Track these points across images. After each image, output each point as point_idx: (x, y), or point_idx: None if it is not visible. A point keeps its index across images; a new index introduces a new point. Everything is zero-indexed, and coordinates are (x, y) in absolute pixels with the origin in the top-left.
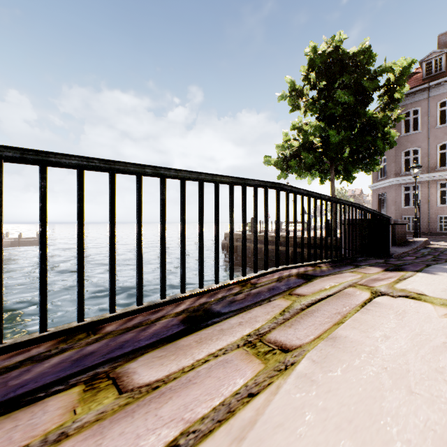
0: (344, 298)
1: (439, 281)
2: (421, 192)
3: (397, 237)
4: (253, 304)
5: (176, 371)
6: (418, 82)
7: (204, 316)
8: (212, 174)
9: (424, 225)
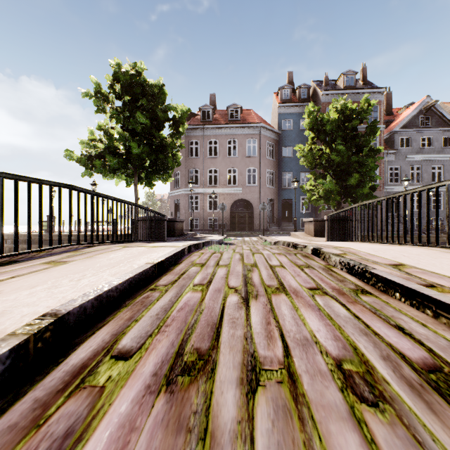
0: (107, 249)
1: (165, 243)
2: (200, 201)
3: (177, 230)
4: (48, 256)
5: (2, 272)
6: (199, 122)
7: (11, 262)
8: (13, 174)
9: (201, 224)
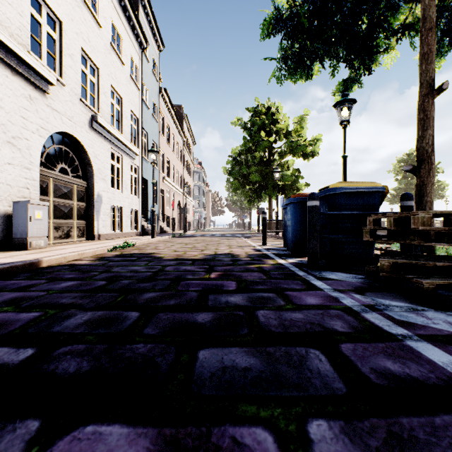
0: None
1: None
2: None
3: None
4: None
5: None
6: None
7: None
8: None
9: None
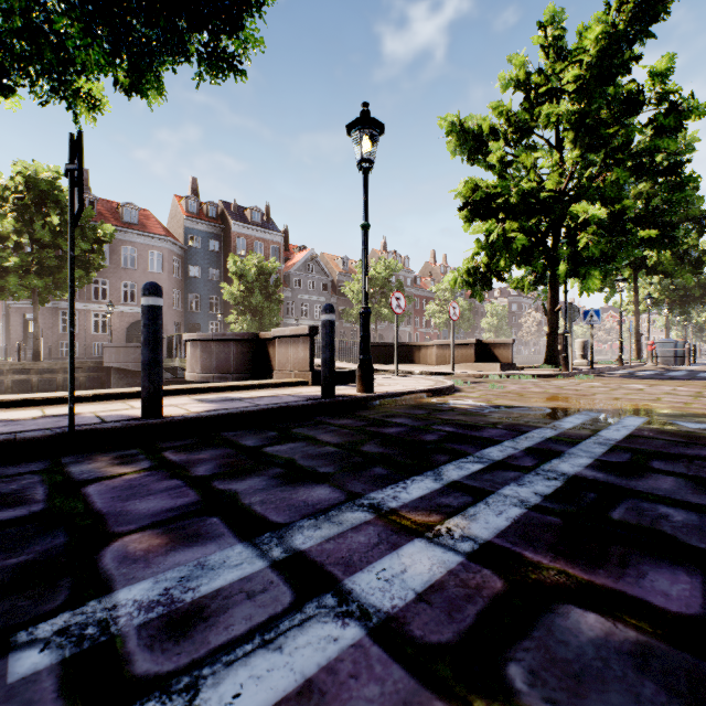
0: None
1: None
2: (79, 319)
3: None
4: None
5: None
6: None
7: None
8: None
9: (82, 351)
